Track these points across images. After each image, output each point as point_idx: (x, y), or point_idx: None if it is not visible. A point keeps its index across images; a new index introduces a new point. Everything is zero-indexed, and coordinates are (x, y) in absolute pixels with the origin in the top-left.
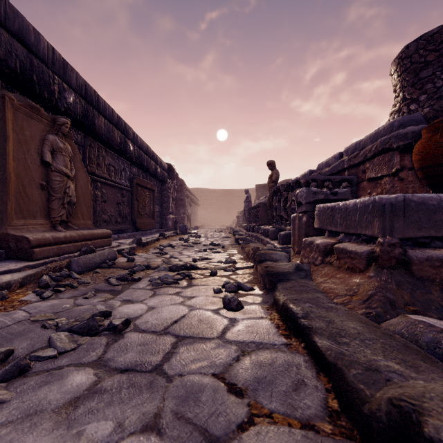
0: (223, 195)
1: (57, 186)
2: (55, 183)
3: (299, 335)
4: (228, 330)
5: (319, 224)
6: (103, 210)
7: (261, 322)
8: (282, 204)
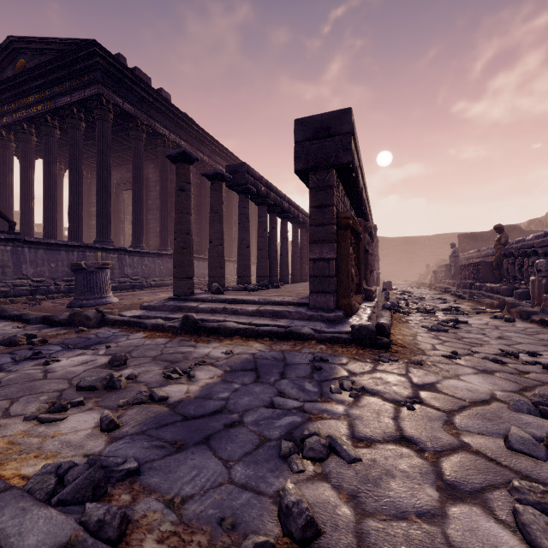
0: (403, 244)
1: (370, 262)
2: (369, 260)
3: None
4: (514, 326)
5: None
6: None
7: (529, 325)
8: (517, 267)
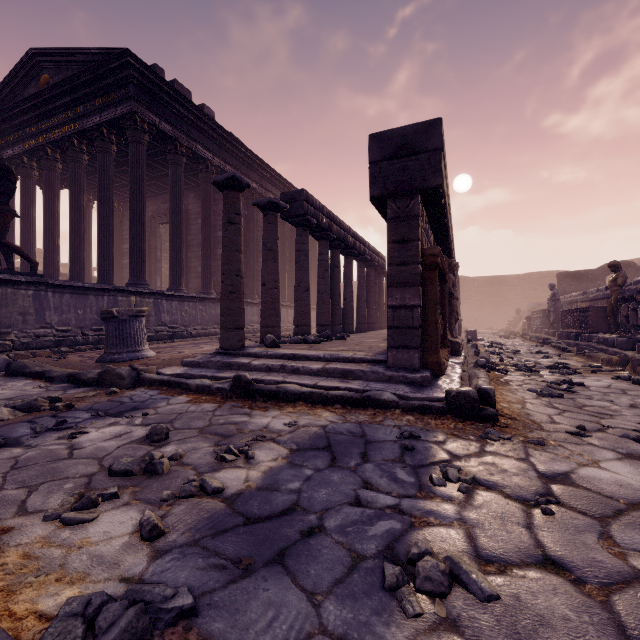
0: (488, 285)
1: (455, 308)
2: (454, 306)
3: None
4: None
5: None
6: None
7: None
8: (639, 314)
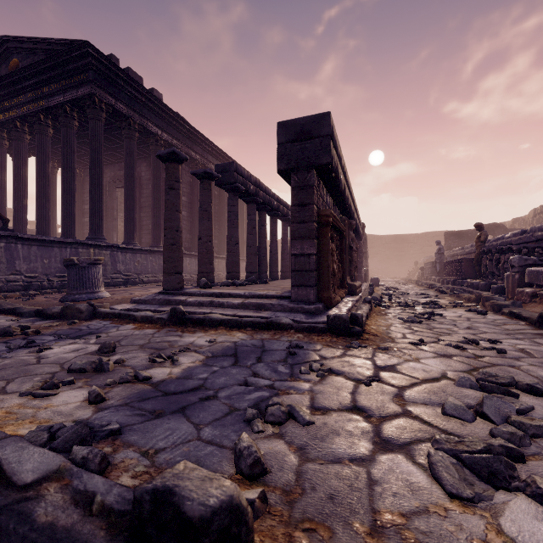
0: (393, 242)
1: (354, 259)
2: (353, 257)
3: (516, 318)
4: (485, 317)
5: (528, 280)
6: None
7: (499, 317)
8: (494, 263)
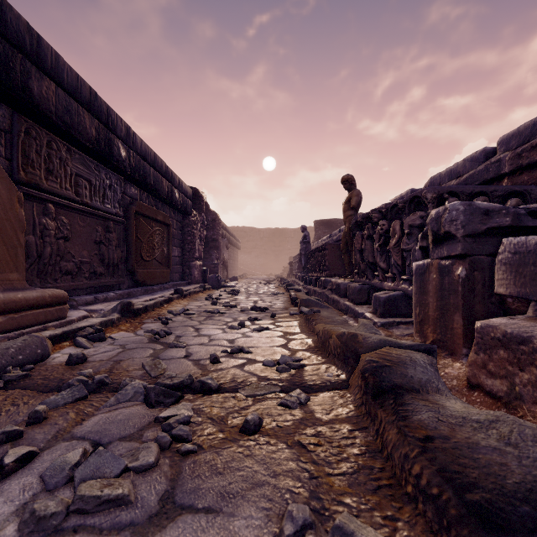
0: (271, 235)
1: None
2: None
3: None
4: None
5: (520, 287)
6: (61, 254)
7: None
8: (377, 243)
